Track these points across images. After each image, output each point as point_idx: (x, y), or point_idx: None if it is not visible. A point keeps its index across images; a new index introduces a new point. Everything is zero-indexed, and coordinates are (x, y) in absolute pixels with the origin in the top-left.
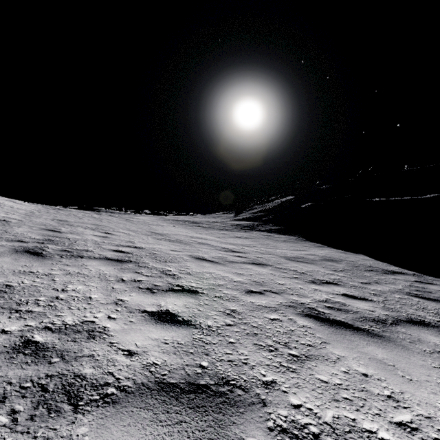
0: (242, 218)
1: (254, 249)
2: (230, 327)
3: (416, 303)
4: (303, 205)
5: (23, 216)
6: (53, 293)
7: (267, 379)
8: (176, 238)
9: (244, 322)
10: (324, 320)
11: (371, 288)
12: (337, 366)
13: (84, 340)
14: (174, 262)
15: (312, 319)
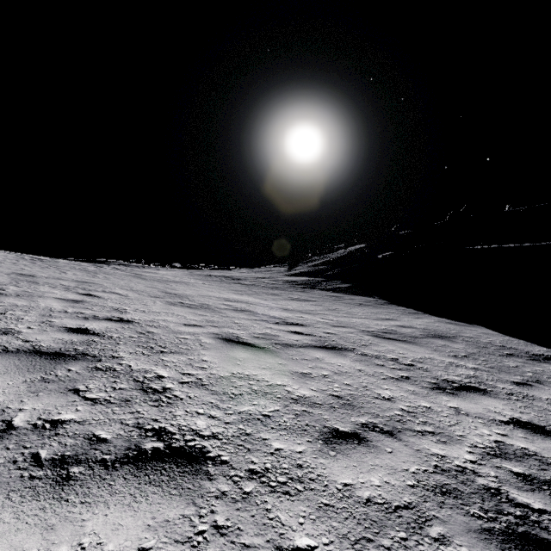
0: (298, 273)
1: (319, 319)
2: None
3: None
4: (379, 255)
5: None
6: None
7: None
8: (201, 302)
9: None
10: None
11: (543, 397)
12: None
13: None
14: (178, 353)
15: None
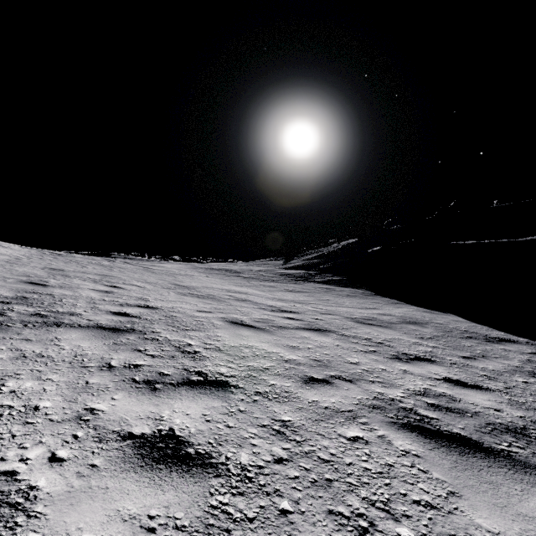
0: (293, 266)
1: (310, 308)
2: (282, 467)
3: None
4: (370, 249)
5: (1, 264)
6: None
7: None
8: (207, 293)
9: (305, 450)
10: (434, 434)
11: (479, 366)
12: None
13: None
14: (198, 331)
15: (415, 434)
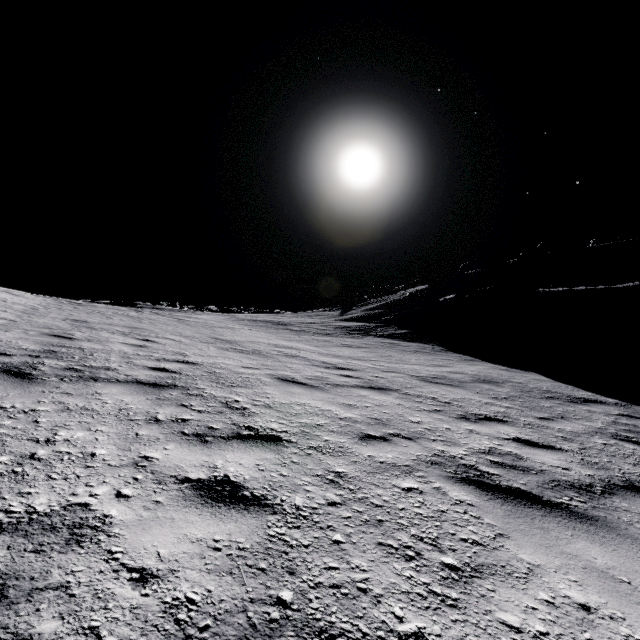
0: (351, 318)
1: (370, 365)
2: (335, 509)
3: (631, 453)
4: (442, 298)
5: (18, 315)
6: (28, 448)
7: (407, 628)
8: (252, 348)
9: (359, 496)
10: (492, 488)
11: (556, 427)
12: (531, 590)
13: (58, 548)
14: (245, 387)
15: (473, 487)
